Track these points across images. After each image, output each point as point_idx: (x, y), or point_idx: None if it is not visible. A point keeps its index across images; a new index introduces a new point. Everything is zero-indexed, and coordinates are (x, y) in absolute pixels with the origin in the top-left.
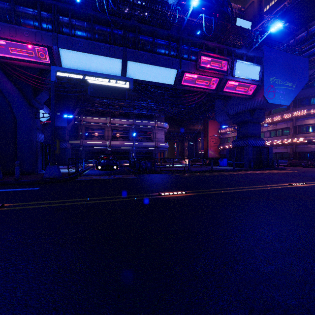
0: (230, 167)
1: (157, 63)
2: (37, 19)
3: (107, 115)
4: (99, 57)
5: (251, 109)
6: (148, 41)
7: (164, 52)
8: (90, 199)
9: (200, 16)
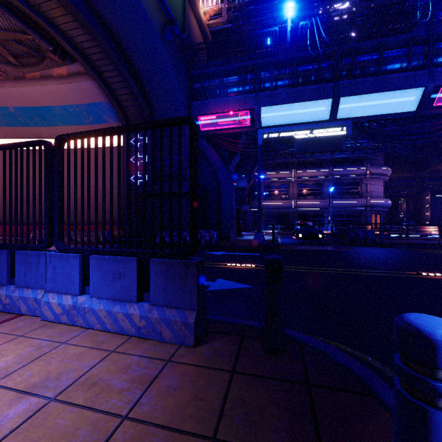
0: None
1: (387, 87)
2: (241, 85)
3: (292, 166)
4: (303, 104)
5: None
6: (372, 60)
7: (398, 68)
8: (328, 269)
9: None
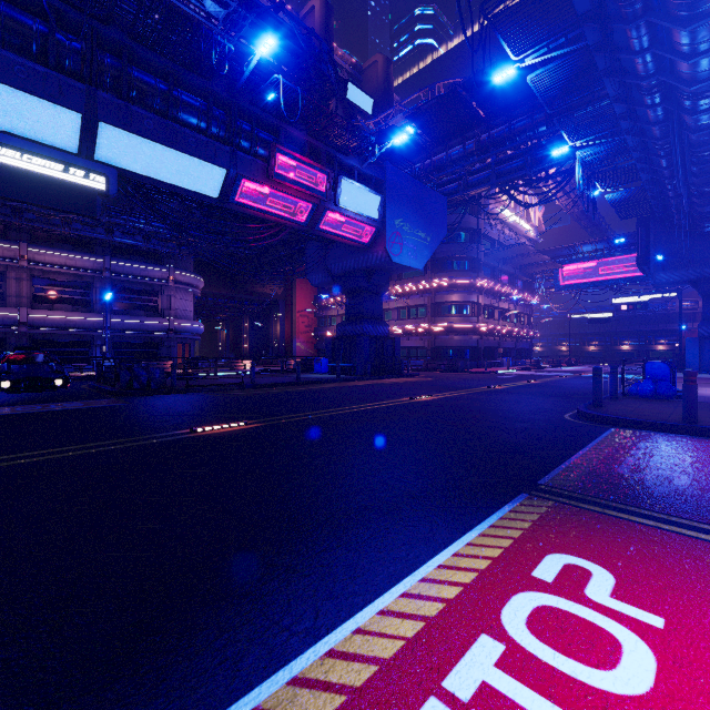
0: (333, 375)
1: (180, 145)
2: None
3: (15, 235)
4: (9, 91)
5: (368, 269)
6: (158, 88)
7: (196, 125)
8: (19, 455)
9: (274, 78)
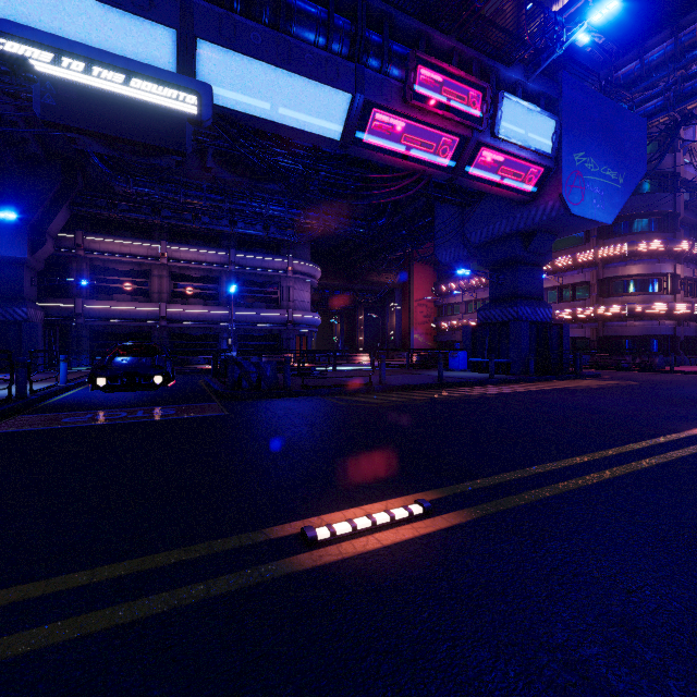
0: (477, 373)
1: (294, 63)
2: None
3: (158, 235)
4: (94, 9)
5: (526, 231)
6: None
7: (313, 39)
8: None
9: None
